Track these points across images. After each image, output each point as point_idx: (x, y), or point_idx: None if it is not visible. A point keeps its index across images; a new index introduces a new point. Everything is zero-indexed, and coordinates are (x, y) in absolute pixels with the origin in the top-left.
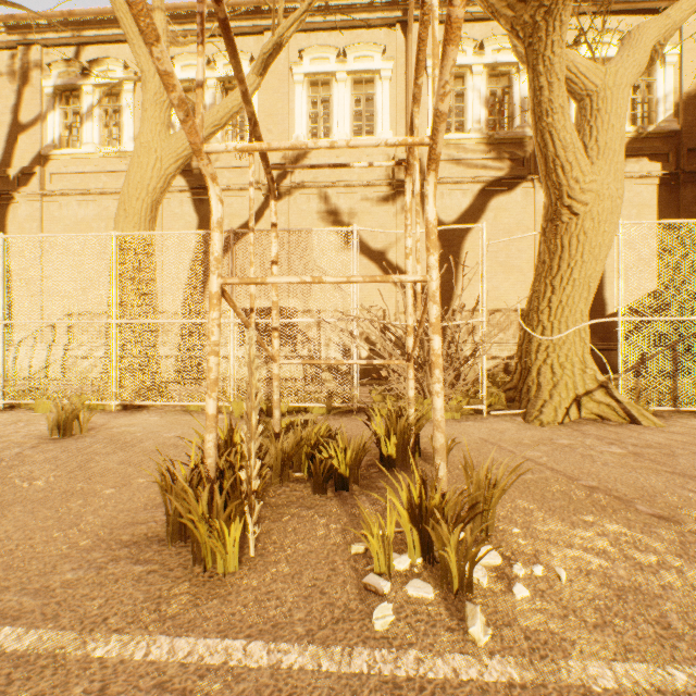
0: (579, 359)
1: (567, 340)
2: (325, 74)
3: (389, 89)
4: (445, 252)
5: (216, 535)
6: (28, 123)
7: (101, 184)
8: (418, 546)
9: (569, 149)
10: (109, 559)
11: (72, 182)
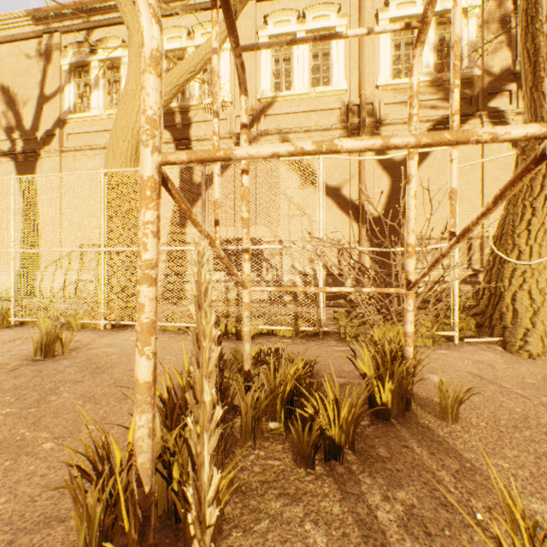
0: None
1: None
2: (287, 35)
3: (344, 43)
4: (395, 187)
5: None
6: (51, 95)
7: (105, 140)
8: None
9: None
10: None
11: (83, 140)
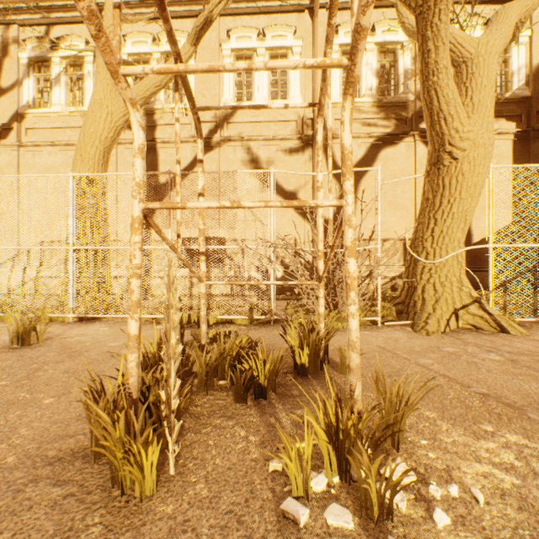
0: (456, 279)
1: (446, 264)
2: (248, 50)
3: None
4: None
5: (133, 460)
6: (8, 87)
7: (67, 137)
8: (334, 465)
9: (451, 104)
10: (29, 480)
11: (43, 135)
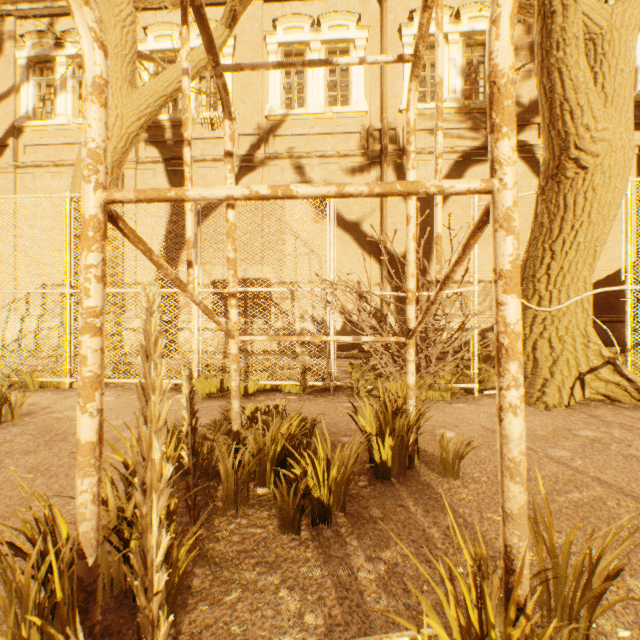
0: (580, 332)
1: (567, 312)
2: (299, 44)
3: None
4: (420, 223)
5: None
6: (2, 95)
7: (75, 155)
8: None
9: (580, 90)
10: None
11: (45, 153)
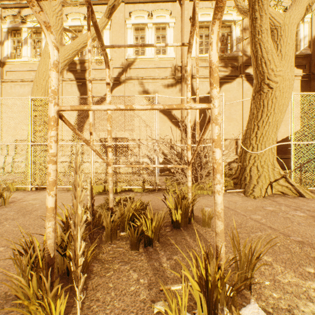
0: (271, 163)
1: (265, 154)
2: (142, 24)
3: (173, 32)
4: (200, 111)
5: (42, 313)
6: None
7: (31, 76)
8: (205, 309)
9: (269, 53)
10: None
11: (17, 75)
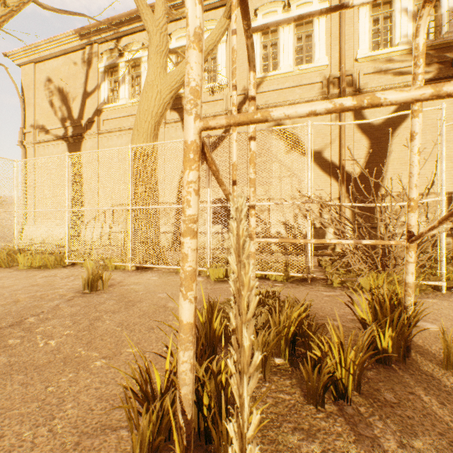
0: None
1: None
2: None
3: (325, 24)
4: (374, 148)
5: None
6: (91, 91)
7: (129, 123)
8: None
9: None
10: None
11: (114, 124)
